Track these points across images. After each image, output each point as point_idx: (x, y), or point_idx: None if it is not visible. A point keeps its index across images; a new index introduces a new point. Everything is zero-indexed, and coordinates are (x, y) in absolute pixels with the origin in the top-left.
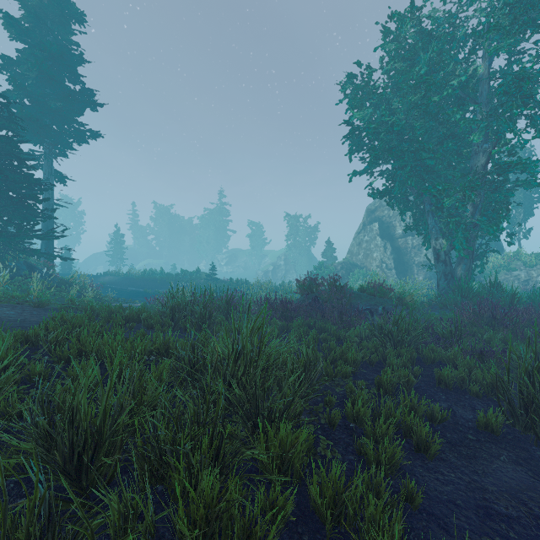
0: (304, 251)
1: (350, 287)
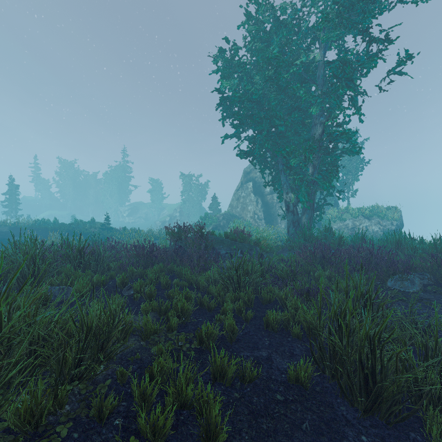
0: (196, 205)
1: (220, 233)
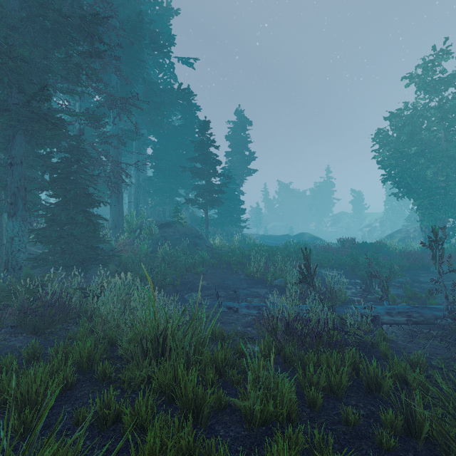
0: (400, 215)
1: None
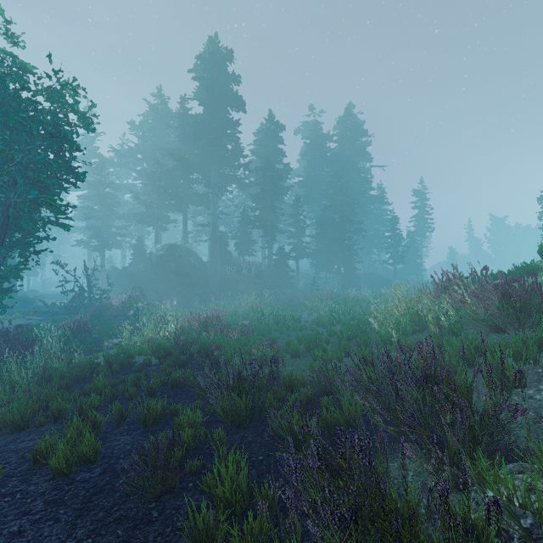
0: None
1: None
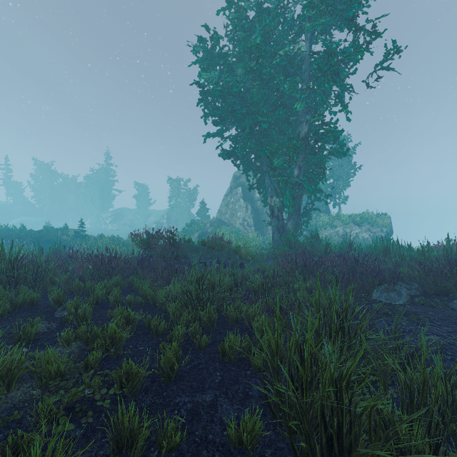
0: (184, 211)
1: (199, 241)
